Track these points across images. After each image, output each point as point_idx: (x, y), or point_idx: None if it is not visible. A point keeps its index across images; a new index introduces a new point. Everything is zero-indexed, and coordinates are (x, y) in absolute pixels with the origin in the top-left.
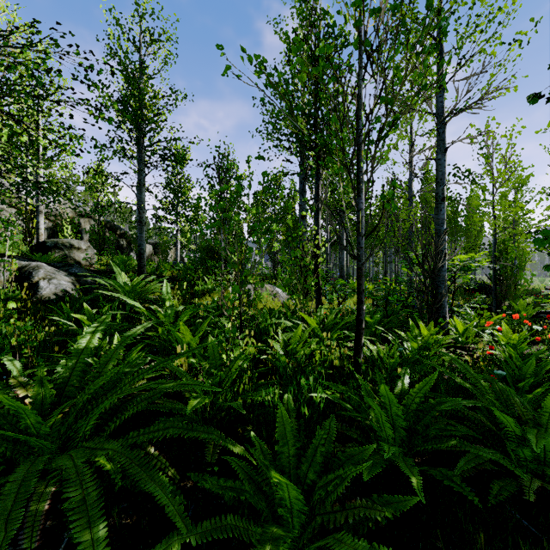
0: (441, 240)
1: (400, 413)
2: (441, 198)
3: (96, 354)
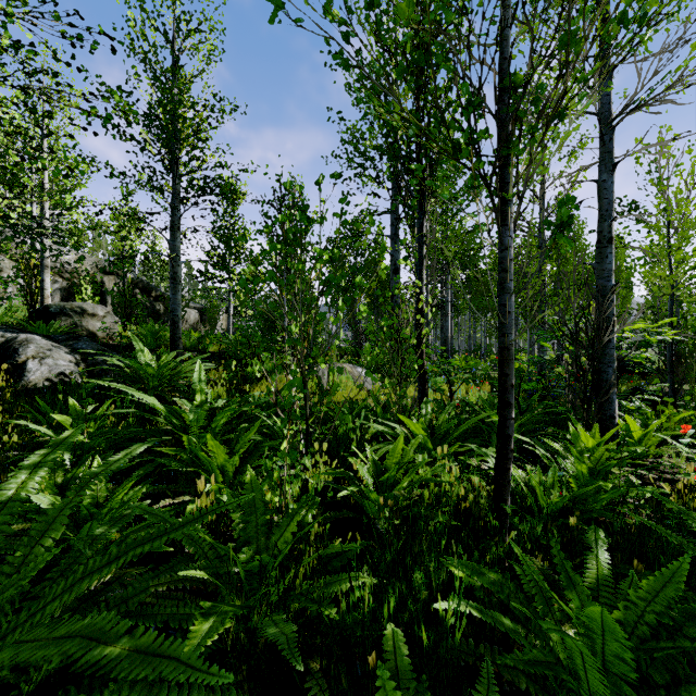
0: (607, 301)
1: (624, 656)
2: (607, 239)
3: (66, 489)
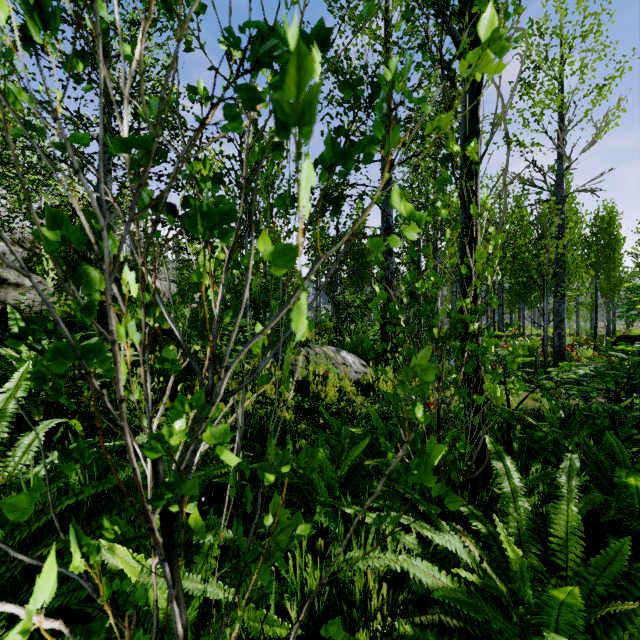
0: None
1: None
2: None
3: None
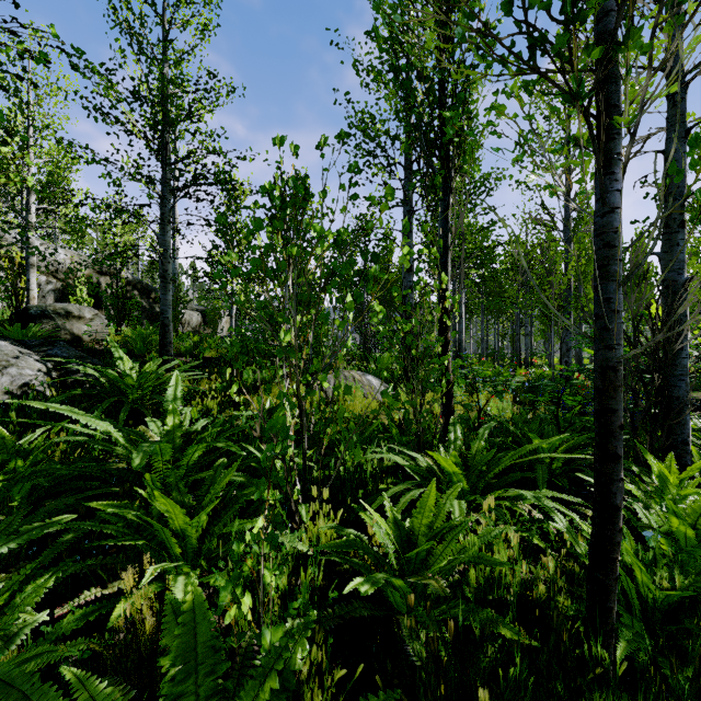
0: (678, 299)
1: None
2: (677, 223)
3: None
